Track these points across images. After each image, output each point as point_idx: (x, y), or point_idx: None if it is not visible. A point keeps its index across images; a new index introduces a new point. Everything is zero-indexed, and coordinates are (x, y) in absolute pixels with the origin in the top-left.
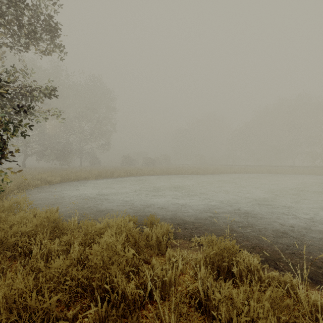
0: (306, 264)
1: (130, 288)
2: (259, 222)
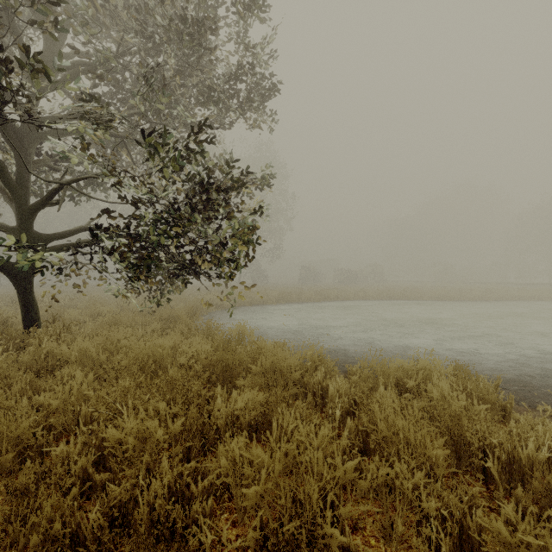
0: None
1: (528, 449)
2: None
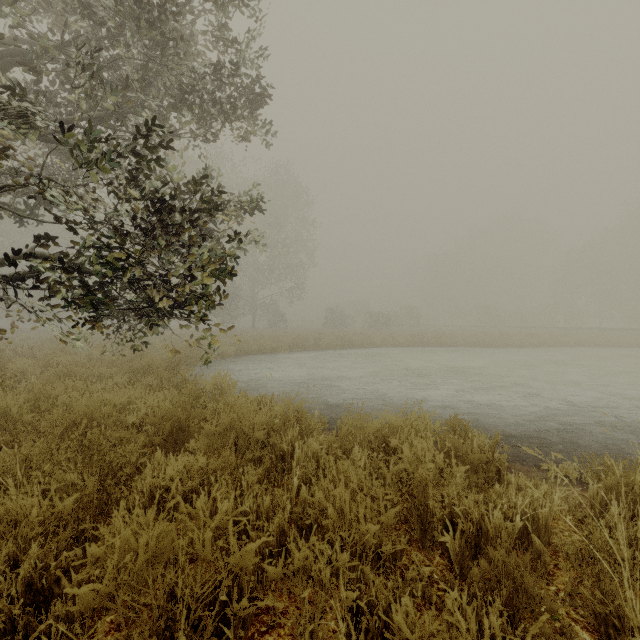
0: None
1: (495, 518)
2: None
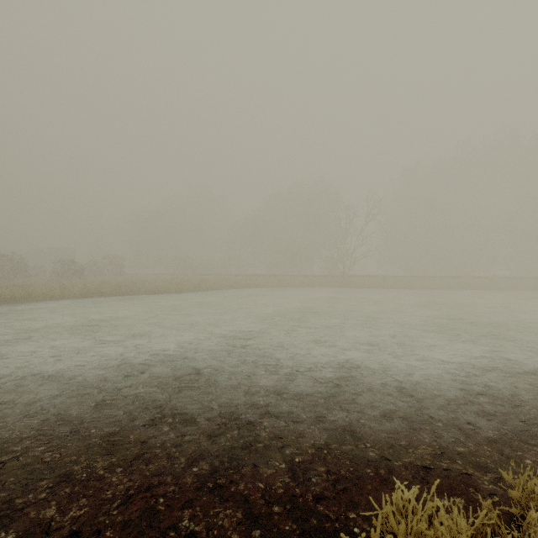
0: (229, 522)
1: None
2: (204, 396)
